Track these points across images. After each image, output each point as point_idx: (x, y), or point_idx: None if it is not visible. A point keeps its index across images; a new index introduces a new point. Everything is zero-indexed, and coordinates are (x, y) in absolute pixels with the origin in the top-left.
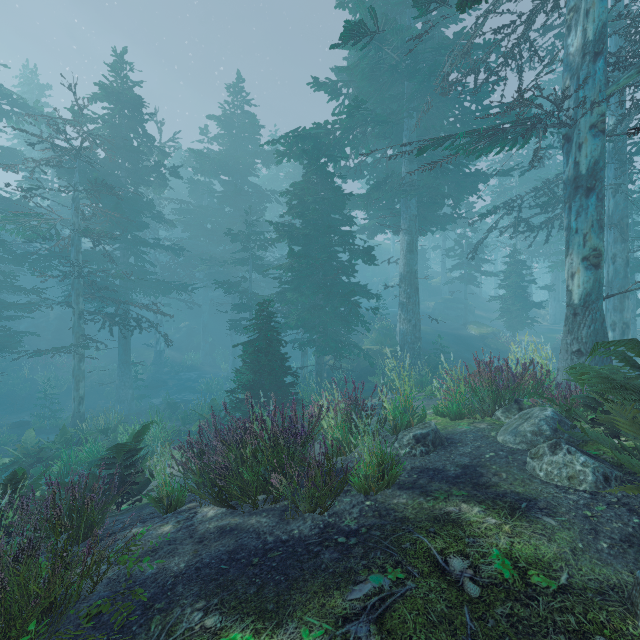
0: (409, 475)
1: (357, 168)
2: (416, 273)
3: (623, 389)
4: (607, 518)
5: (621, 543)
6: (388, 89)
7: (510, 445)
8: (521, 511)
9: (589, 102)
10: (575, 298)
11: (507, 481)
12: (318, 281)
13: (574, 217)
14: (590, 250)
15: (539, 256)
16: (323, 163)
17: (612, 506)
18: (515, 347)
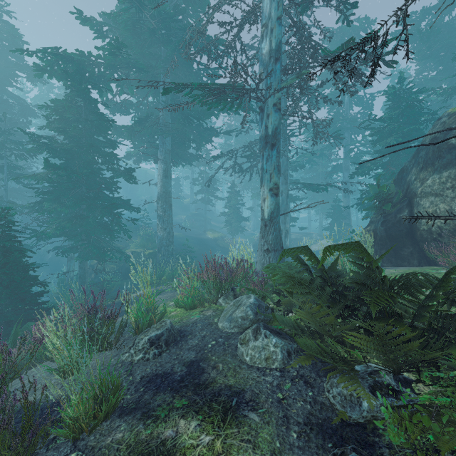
0: (136, 390)
1: (124, 105)
2: (170, 193)
3: (300, 285)
4: (293, 397)
5: (305, 427)
6: (148, 47)
7: (227, 330)
8: (232, 411)
9: (273, 89)
10: (266, 215)
11: (223, 373)
12: (81, 193)
13: (265, 162)
14: (273, 184)
15: (246, 189)
16: (85, 87)
17: (295, 381)
18: (234, 245)
